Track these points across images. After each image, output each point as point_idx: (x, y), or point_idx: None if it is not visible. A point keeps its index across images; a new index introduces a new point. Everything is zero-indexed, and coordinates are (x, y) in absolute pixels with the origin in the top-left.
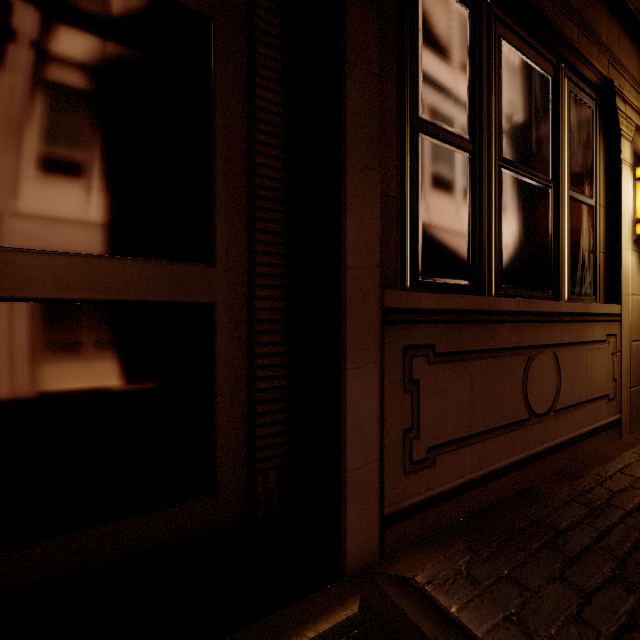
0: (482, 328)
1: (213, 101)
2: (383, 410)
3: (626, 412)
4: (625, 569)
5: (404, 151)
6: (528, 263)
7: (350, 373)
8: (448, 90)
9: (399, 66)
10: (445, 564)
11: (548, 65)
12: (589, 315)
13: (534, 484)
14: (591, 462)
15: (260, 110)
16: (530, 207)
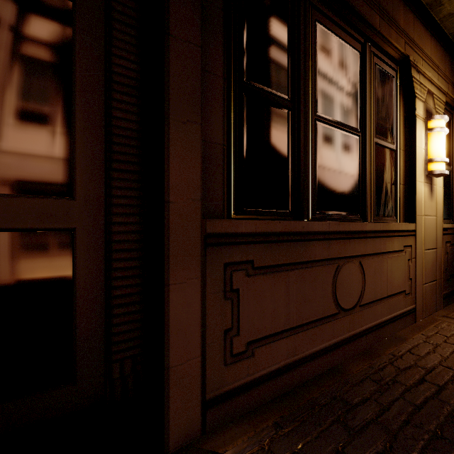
0: (296, 246)
1: (73, 66)
2: (205, 315)
3: (420, 302)
4: (395, 442)
5: (230, 108)
6: (340, 193)
7: (173, 287)
8: (270, 60)
9: (226, 40)
10: (253, 439)
11: (357, 43)
12: (389, 232)
13: (342, 363)
14: (389, 343)
15: (116, 74)
16: (342, 151)
